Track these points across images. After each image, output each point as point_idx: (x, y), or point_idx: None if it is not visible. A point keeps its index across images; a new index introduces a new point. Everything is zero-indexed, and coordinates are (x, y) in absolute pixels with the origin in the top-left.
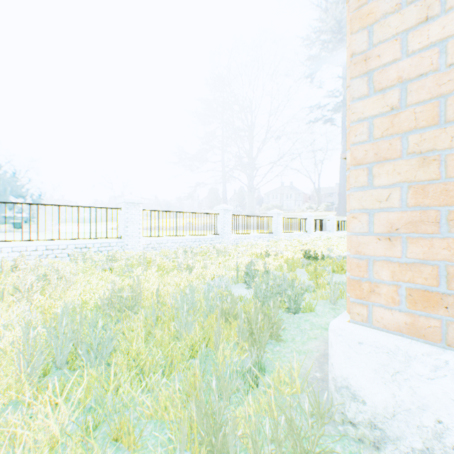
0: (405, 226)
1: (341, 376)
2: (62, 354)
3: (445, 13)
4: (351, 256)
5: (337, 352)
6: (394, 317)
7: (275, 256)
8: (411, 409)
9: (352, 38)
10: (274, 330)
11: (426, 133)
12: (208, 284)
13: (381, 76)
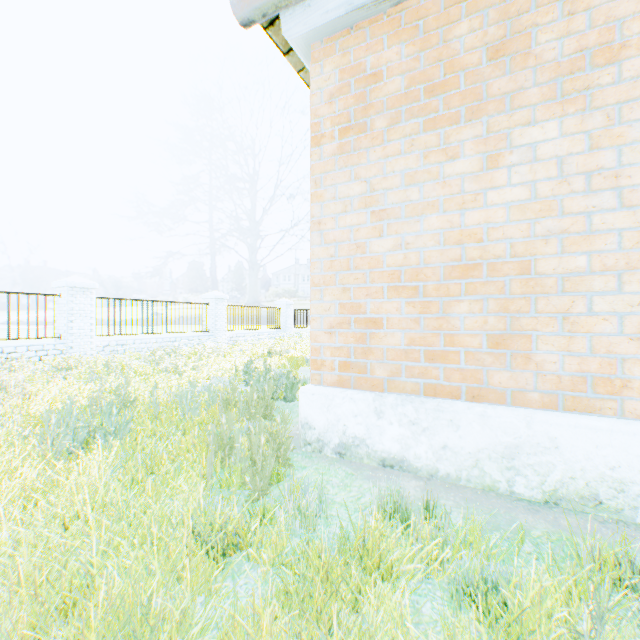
0: (337, 325)
1: (304, 417)
2: (77, 439)
3: (353, 212)
4: (313, 344)
5: (302, 403)
6: (332, 378)
7: (281, 356)
8: (335, 423)
9: (313, 207)
10: (269, 410)
11: (345, 274)
12: (202, 386)
13: (326, 236)
